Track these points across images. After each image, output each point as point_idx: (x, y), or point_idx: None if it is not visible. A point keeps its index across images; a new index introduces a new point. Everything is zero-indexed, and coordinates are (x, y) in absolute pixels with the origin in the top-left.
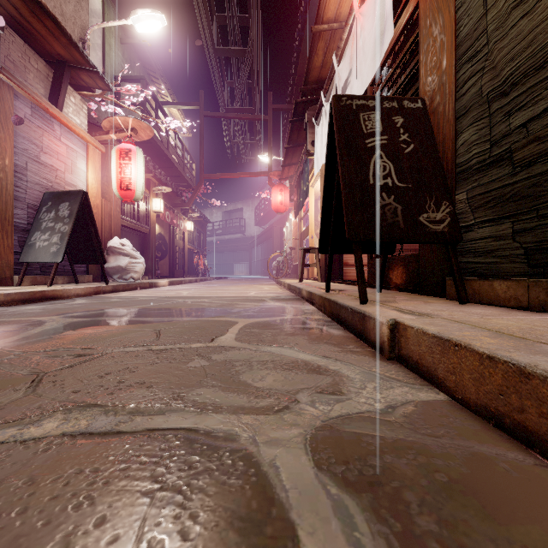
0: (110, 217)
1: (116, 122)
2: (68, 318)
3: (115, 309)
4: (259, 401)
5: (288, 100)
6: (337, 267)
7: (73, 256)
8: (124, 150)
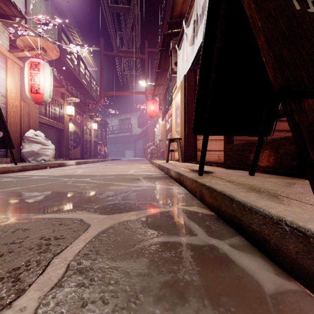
0: (28, 115)
1: (28, 41)
2: None
3: None
4: None
5: (158, 46)
6: (193, 152)
7: None
8: (34, 62)
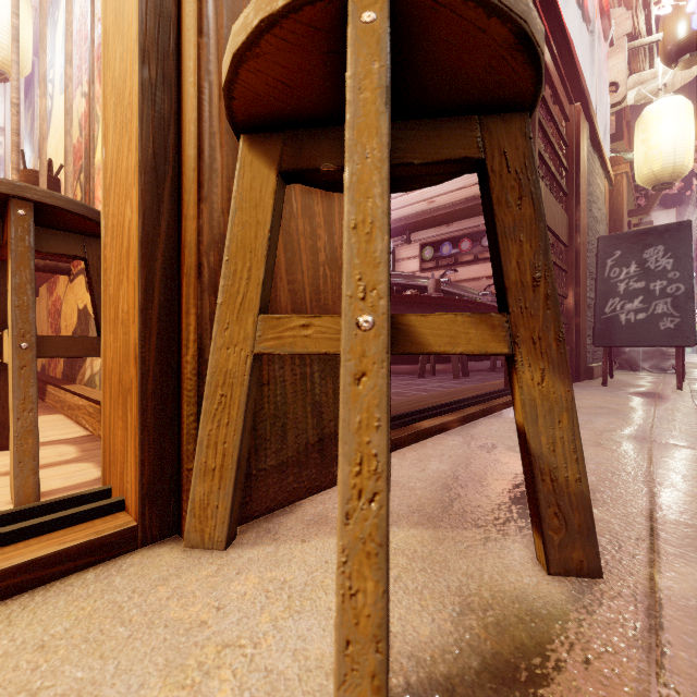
0: None
1: None
2: None
3: None
4: None
5: None
6: None
7: None
8: None
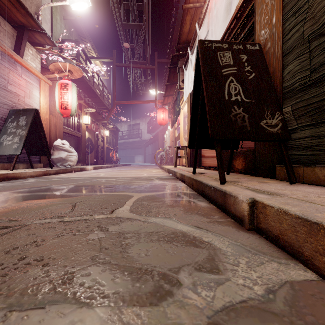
0: (55, 126)
1: (58, 66)
2: (15, 193)
3: (51, 186)
4: (143, 284)
5: (167, 57)
6: (198, 158)
7: (29, 151)
8: (63, 84)
